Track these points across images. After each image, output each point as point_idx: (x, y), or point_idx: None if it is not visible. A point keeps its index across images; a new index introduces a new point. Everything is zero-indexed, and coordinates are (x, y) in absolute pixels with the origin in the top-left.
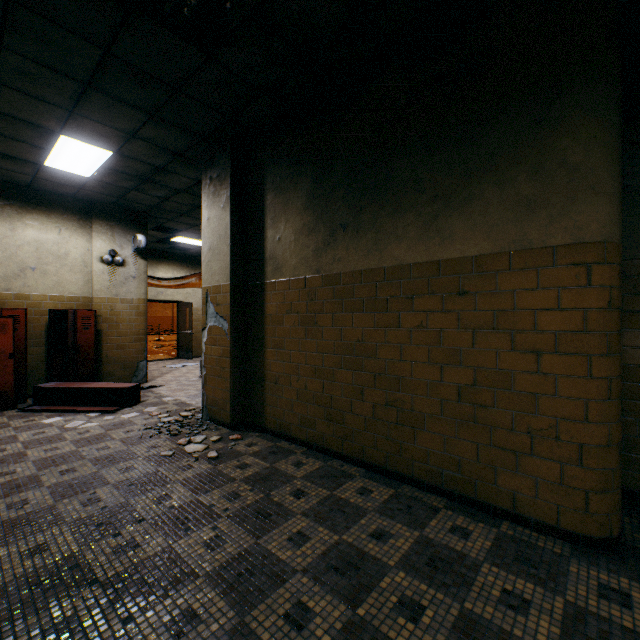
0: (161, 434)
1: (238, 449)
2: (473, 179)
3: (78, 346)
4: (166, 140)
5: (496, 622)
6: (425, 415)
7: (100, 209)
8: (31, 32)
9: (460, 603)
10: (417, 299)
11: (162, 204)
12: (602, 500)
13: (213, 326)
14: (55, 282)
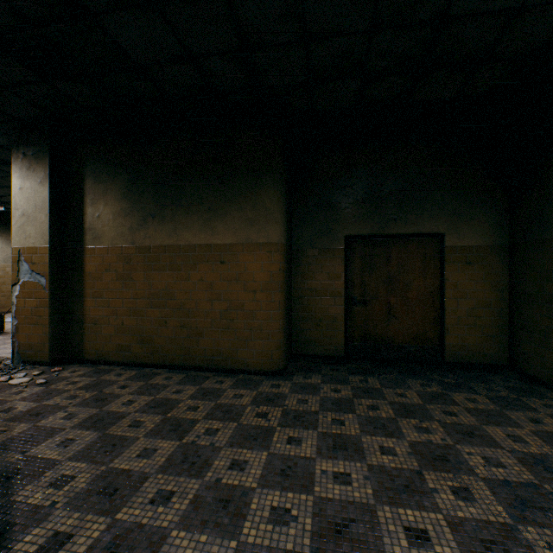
0: None
1: (64, 375)
2: (228, 204)
3: None
4: None
5: (229, 403)
6: (204, 329)
7: None
8: None
9: (216, 402)
10: (200, 265)
11: None
12: (278, 354)
13: (28, 282)
14: None
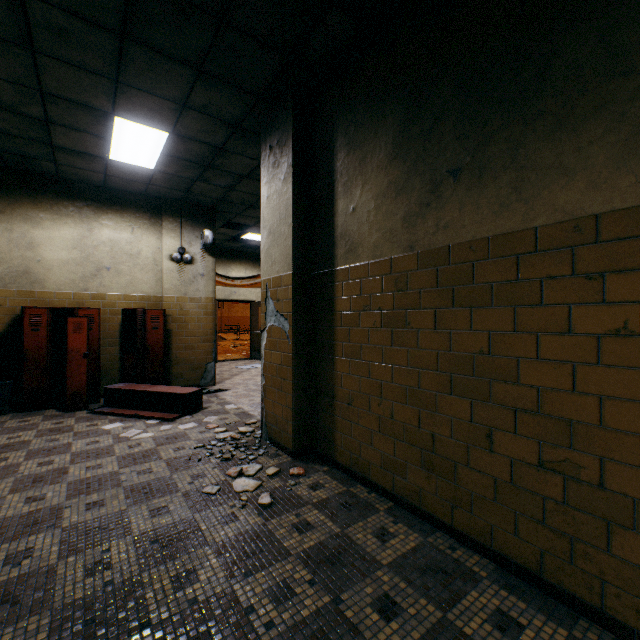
0: (212, 456)
1: (298, 493)
2: None
3: (147, 346)
4: (220, 107)
5: None
6: (635, 501)
7: (169, 206)
8: None
9: None
10: (613, 279)
11: (228, 195)
12: None
13: (273, 327)
14: (128, 281)
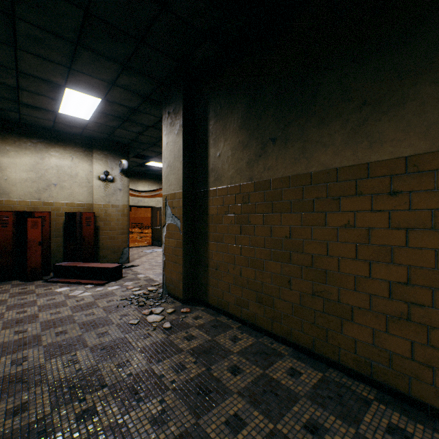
0: (132, 304)
1: (187, 321)
2: (406, 81)
3: (83, 237)
4: (136, 86)
5: None
6: (352, 307)
7: (98, 143)
8: (32, 1)
9: None
10: (344, 200)
11: (138, 138)
12: None
13: (170, 224)
14: (69, 193)
